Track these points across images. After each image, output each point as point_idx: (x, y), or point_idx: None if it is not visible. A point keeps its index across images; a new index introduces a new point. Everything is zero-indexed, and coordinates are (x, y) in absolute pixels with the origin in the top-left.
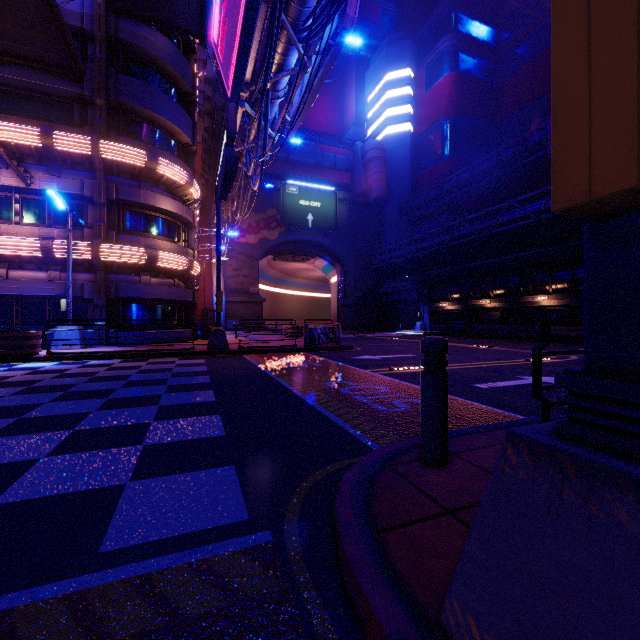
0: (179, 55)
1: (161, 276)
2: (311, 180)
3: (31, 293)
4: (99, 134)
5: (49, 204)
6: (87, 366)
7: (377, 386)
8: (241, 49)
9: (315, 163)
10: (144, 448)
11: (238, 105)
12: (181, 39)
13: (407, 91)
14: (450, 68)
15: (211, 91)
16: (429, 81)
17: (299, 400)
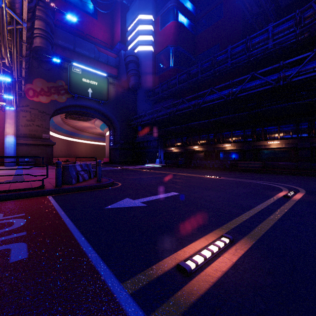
0: None
1: None
2: (91, 68)
3: None
4: None
5: None
6: None
7: None
8: None
9: (94, 57)
10: None
11: None
12: None
13: (150, 28)
14: (174, 18)
15: None
16: (162, 24)
17: None
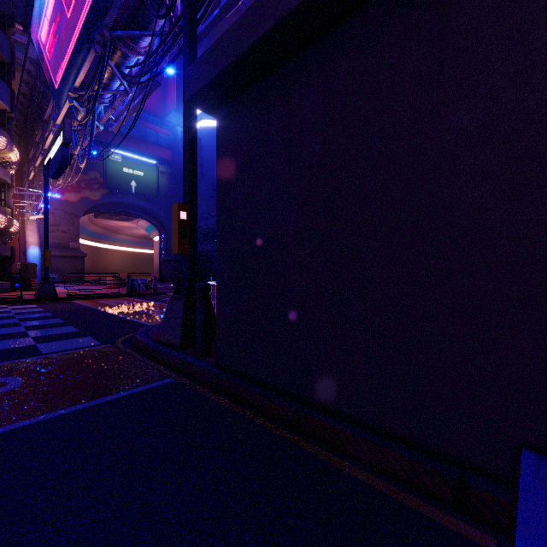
0: None
1: None
2: (135, 151)
3: None
4: None
5: None
6: None
7: None
8: (71, 64)
9: (138, 137)
10: (33, 337)
11: (66, 99)
12: None
13: None
14: None
15: (32, 67)
16: None
17: (122, 318)
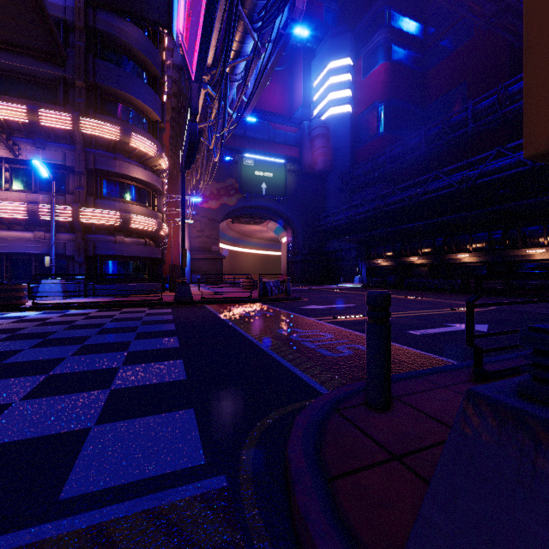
0: (150, 44)
1: (134, 236)
2: (265, 154)
3: (19, 251)
4: (79, 112)
5: (35, 173)
6: (67, 315)
7: (323, 333)
8: (203, 37)
9: (268, 139)
10: (111, 392)
11: (201, 87)
12: (151, 30)
13: (347, 77)
14: (384, 58)
15: (178, 75)
16: (366, 69)
17: (254, 346)
